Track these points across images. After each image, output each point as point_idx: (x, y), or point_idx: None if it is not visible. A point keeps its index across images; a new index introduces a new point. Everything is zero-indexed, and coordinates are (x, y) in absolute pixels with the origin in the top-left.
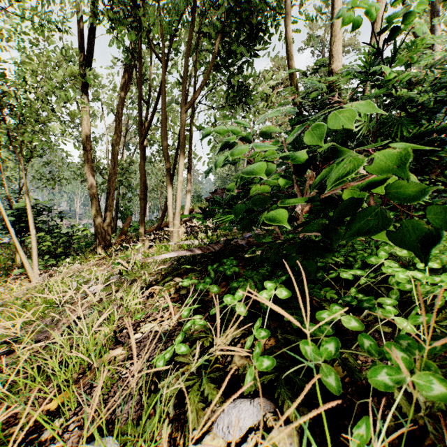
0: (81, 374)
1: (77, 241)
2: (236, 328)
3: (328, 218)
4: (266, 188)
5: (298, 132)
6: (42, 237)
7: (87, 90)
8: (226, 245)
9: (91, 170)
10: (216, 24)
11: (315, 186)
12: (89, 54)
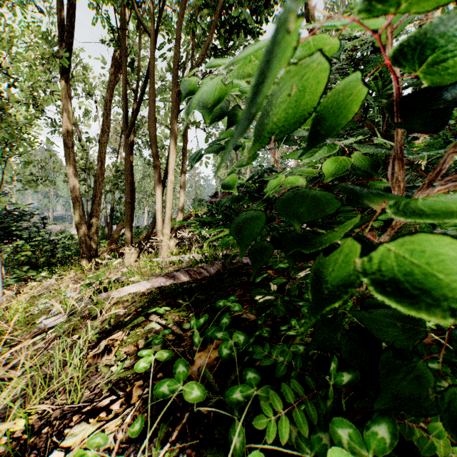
0: None
1: (61, 250)
2: None
3: None
4: (296, 180)
5: None
6: (20, 246)
7: (68, 78)
8: (226, 266)
9: (73, 170)
10: None
11: None
12: (68, 34)
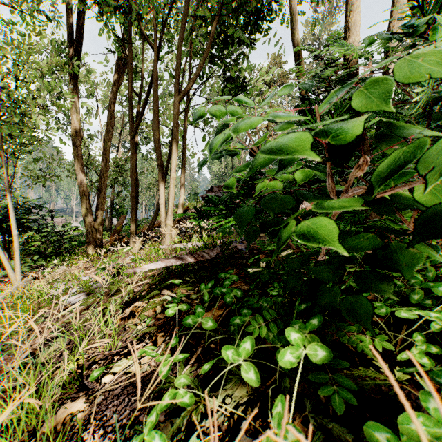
0: (23, 441)
1: (68, 240)
2: (239, 383)
3: (379, 228)
4: (277, 184)
5: (337, 96)
6: (31, 237)
7: (76, 82)
8: (223, 251)
9: (80, 167)
10: (212, 4)
11: (380, 178)
12: (78, 43)
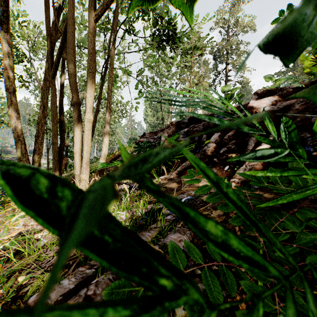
0: None
1: None
2: None
3: None
4: None
5: None
6: None
7: (8, 28)
8: None
9: (15, 113)
10: None
11: None
12: None
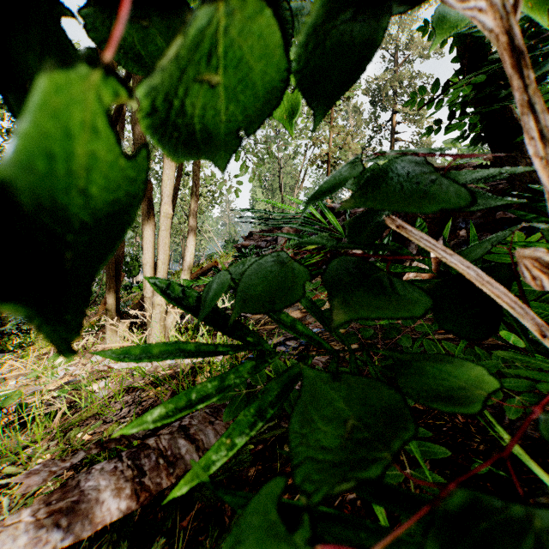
0: None
1: None
2: None
3: None
4: None
5: None
6: None
7: None
8: None
9: None
10: None
11: None
12: None
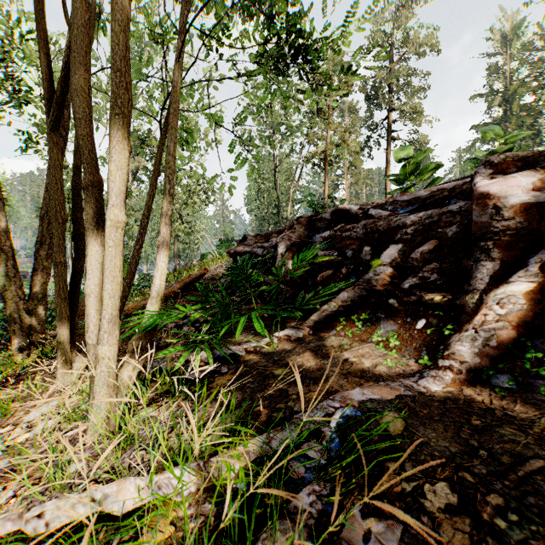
0: None
1: None
2: None
3: None
4: None
5: None
6: None
7: None
8: None
9: None
10: None
11: None
12: None
